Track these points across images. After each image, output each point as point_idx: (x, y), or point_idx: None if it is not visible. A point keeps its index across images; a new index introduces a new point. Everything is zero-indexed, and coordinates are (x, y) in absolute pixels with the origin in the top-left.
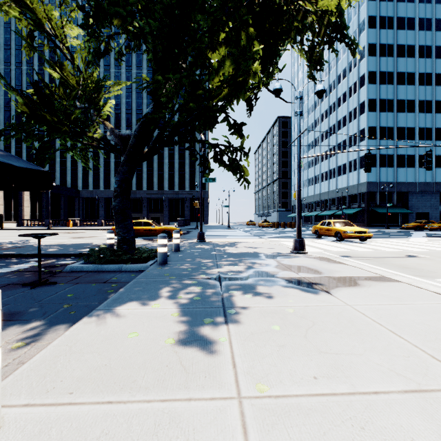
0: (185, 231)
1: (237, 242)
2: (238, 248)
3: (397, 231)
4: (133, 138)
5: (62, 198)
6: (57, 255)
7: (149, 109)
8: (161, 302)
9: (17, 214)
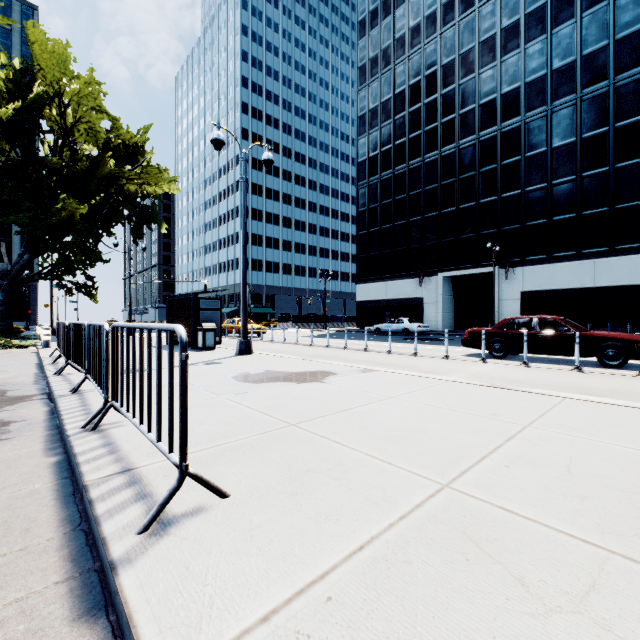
0: None
1: None
2: None
3: None
4: (16, 272)
5: None
6: None
7: (27, 257)
8: None
9: None
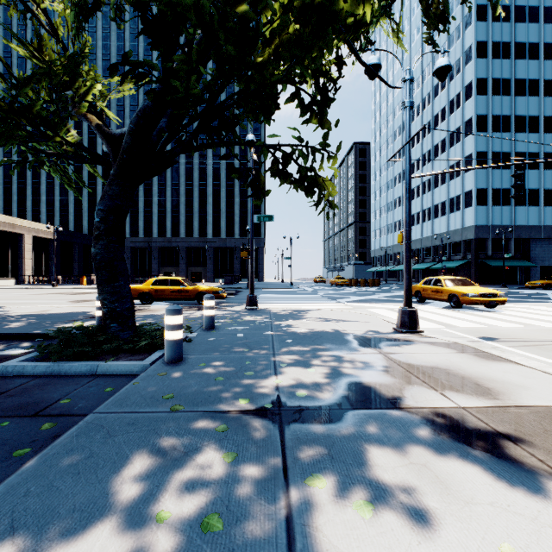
0: (233, 291)
1: (305, 310)
2: (307, 321)
3: (521, 291)
4: (127, 135)
5: (76, 248)
6: (13, 337)
7: (155, 86)
8: (94, 550)
9: (16, 268)
